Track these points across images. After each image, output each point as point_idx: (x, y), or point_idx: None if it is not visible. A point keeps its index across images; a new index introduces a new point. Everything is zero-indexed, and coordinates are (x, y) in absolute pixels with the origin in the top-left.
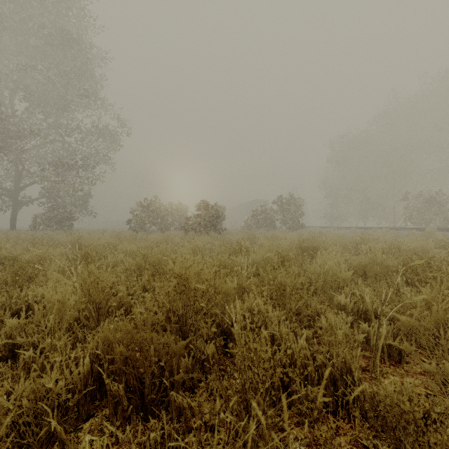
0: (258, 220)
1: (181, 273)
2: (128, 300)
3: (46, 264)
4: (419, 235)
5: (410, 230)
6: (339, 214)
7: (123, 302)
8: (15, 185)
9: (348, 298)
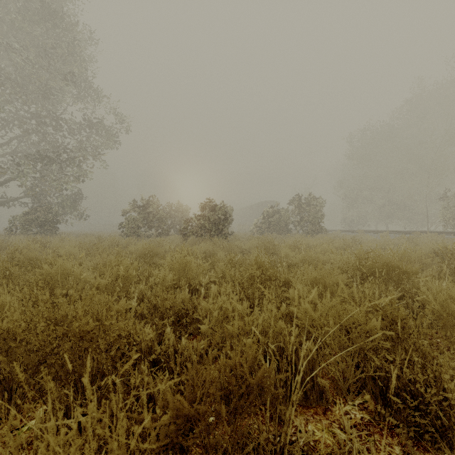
0: (270, 223)
1: None
2: None
3: None
4: None
5: None
6: (359, 216)
7: None
8: None
9: None
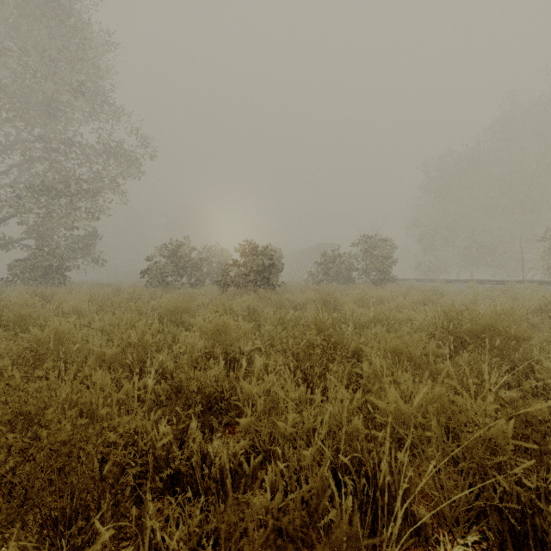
0: (329, 270)
1: None
2: None
3: None
4: None
5: None
6: (437, 262)
7: None
8: None
9: None
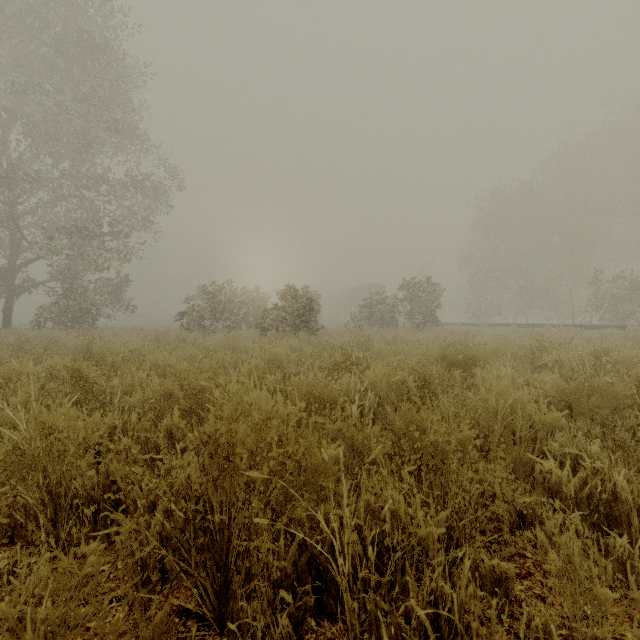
0: (371, 314)
1: (235, 414)
2: (124, 473)
3: (8, 391)
4: (620, 336)
5: (604, 329)
6: (489, 305)
7: (114, 478)
8: (11, 262)
9: (565, 469)
